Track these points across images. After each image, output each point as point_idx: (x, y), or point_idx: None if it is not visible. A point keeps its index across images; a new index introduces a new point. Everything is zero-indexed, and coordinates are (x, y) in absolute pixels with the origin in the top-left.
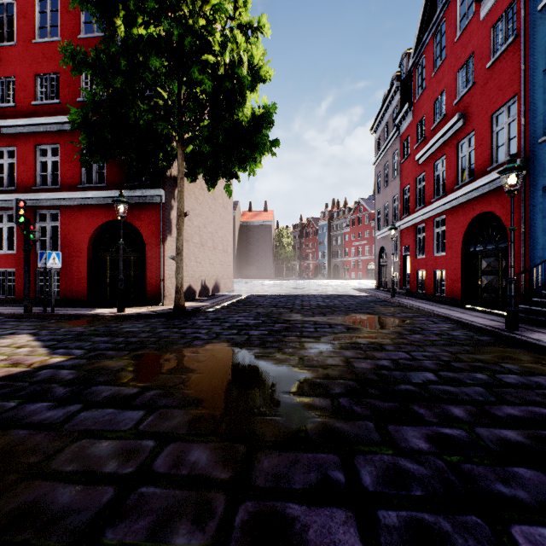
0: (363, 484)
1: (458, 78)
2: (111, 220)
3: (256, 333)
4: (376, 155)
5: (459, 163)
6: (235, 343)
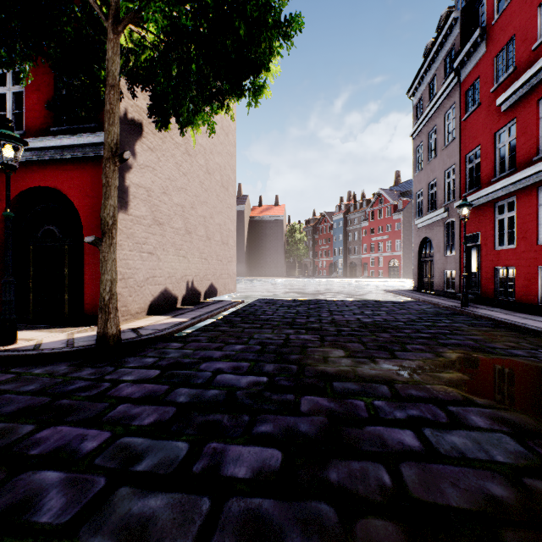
0: None
1: None
2: (32, 188)
3: (243, 473)
4: (415, 123)
5: None
6: None
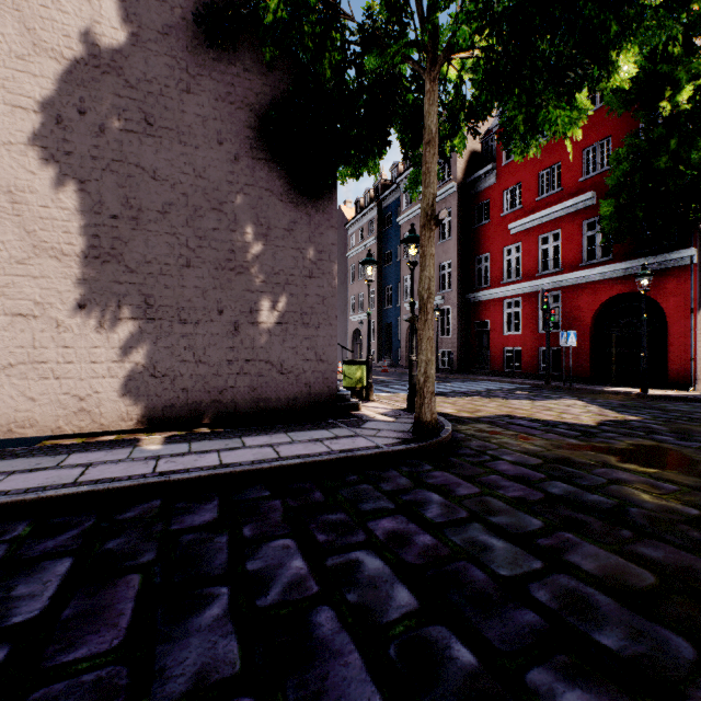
0: None
1: None
2: (617, 294)
3: None
4: None
5: None
6: None
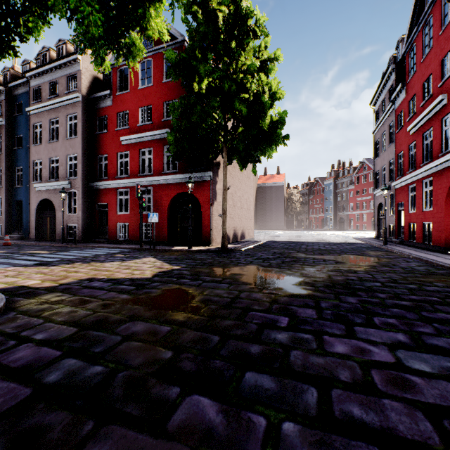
0: (321, 306)
1: (442, 64)
2: (180, 192)
3: (274, 262)
4: (375, 125)
5: (443, 134)
6: (262, 266)
